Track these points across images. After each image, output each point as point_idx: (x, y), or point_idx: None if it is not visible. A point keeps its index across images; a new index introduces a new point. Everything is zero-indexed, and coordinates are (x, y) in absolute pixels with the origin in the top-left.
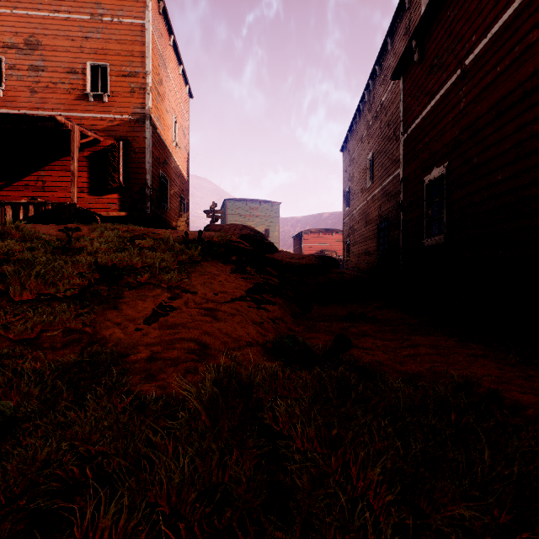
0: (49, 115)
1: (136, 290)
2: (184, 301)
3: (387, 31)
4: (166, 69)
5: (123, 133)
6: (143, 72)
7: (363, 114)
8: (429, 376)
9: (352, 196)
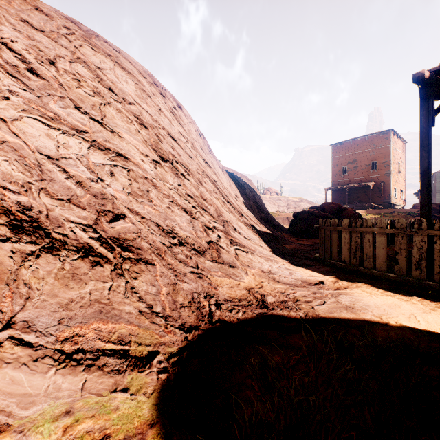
0: (365, 184)
1: None
2: None
3: None
4: (395, 150)
5: (381, 180)
6: (388, 160)
7: None
8: None
9: None
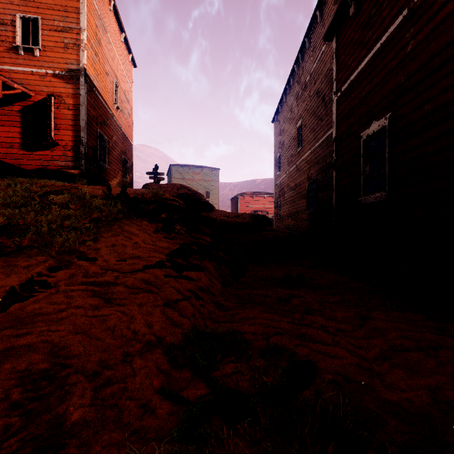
0: None
1: (5, 257)
2: (69, 274)
3: (317, 3)
4: (105, 32)
5: (56, 89)
6: (77, 28)
7: (293, 87)
8: (452, 424)
9: (282, 162)
